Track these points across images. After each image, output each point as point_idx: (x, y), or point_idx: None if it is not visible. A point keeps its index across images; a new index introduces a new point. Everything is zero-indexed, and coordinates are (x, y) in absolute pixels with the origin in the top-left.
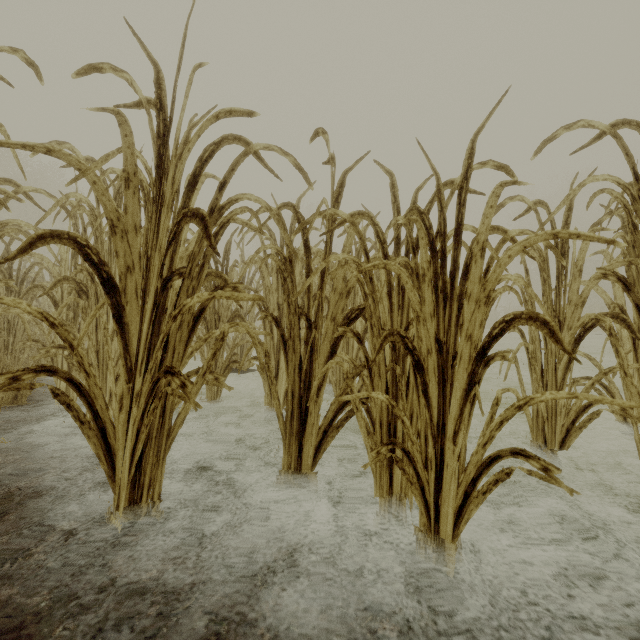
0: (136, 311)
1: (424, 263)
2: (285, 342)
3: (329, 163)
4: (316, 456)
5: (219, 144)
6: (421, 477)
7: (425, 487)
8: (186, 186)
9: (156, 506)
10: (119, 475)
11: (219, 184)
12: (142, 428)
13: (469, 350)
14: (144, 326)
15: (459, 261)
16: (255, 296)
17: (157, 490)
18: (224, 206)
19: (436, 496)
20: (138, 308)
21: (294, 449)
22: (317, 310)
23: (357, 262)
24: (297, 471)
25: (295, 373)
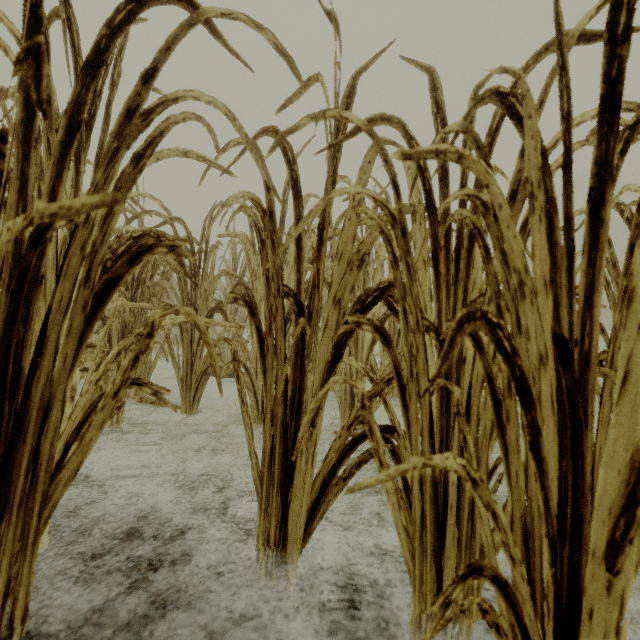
0: None
1: (531, 171)
2: (263, 340)
3: (330, 20)
4: (310, 523)
5: (146, 7)
6: (528, 630)
7: None
8: (84, 70)
9: (21, 632)
10: None
11: (145, 73)
12: None
13: None
14: None
15: (614, 160)
16: (108, 198)
17: (23, 603)
18: (154, 111)
19: None
20: None
21: (275, 510)
22: (312, 290)
23: (380, 198)
24: (280, 546)
25: (278, 389)
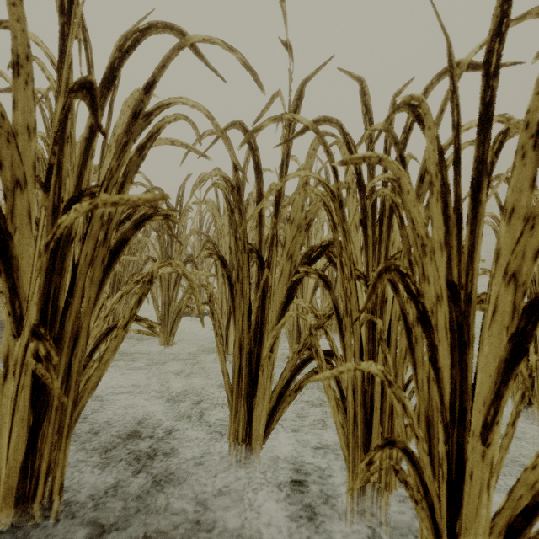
0: (29, 243)
1: (431, 166)
2: (232, 285)
3: (286, 48)
4: (269, 425)
5: (146, 35)
6: (428, 488)
7: (434, 502)
8: (102, 84)
9: (57, 502)
10: (1, 465)
11: (146, 85)
12: (16, 409)
13: (512, 296)
14: (34, 262)
15: (488, 160)
16: (156, 195)
17: (59, 480)
18: (153, 113)
19: (450, 516)
20: (32, 239)
21: (242, 415)
22: (270, 247)
23: (323, 180)
24: (246, 442)
25: (244, 323)
